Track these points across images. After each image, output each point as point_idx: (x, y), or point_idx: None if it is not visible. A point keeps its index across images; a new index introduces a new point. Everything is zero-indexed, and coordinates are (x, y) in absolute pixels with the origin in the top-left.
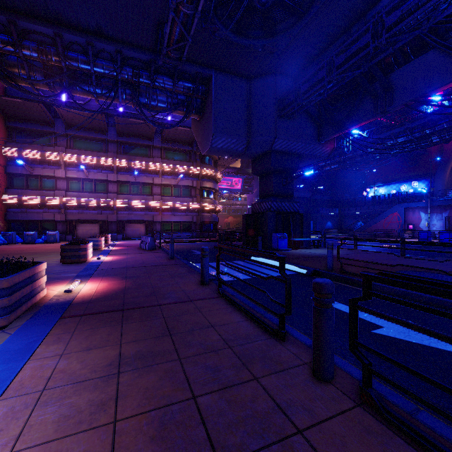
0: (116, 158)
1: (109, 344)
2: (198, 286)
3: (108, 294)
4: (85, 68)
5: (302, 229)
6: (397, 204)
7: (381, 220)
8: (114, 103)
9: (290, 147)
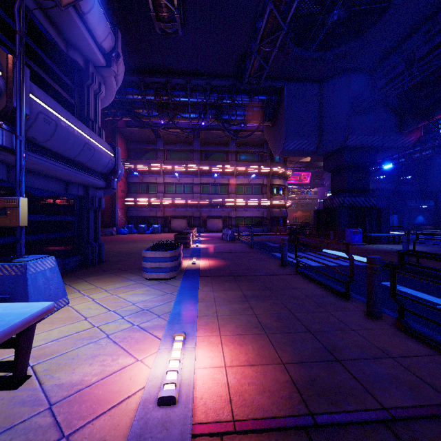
0: (200, 164)
1: (235, 289)
2: (279, 267)
3: (218, 267)
4: (184, 101)
5: (380, 224)
6: None
7: None
8: None
9: (365, 141)
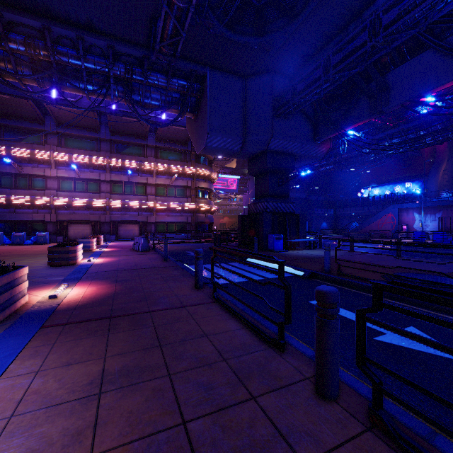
0: (109, 157)
1: (92, 358)
2: (191, 290)
3: (96, 300)
4: (75, 64)
5: (298, 229)
6: (391, 205)
7: (376, 221)
8: (107, 101)
9: (286, 147)
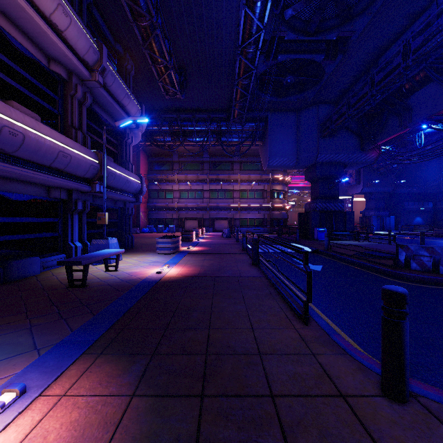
0: (209, 173)
1: (202, 257)
2: (240, 251)
3: (202, 250)
4: (191, 129)
5: (345, 224)
6: None
7: None
8: None
9: (333, 158)
